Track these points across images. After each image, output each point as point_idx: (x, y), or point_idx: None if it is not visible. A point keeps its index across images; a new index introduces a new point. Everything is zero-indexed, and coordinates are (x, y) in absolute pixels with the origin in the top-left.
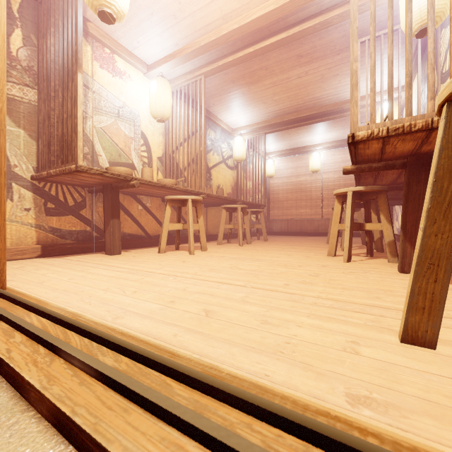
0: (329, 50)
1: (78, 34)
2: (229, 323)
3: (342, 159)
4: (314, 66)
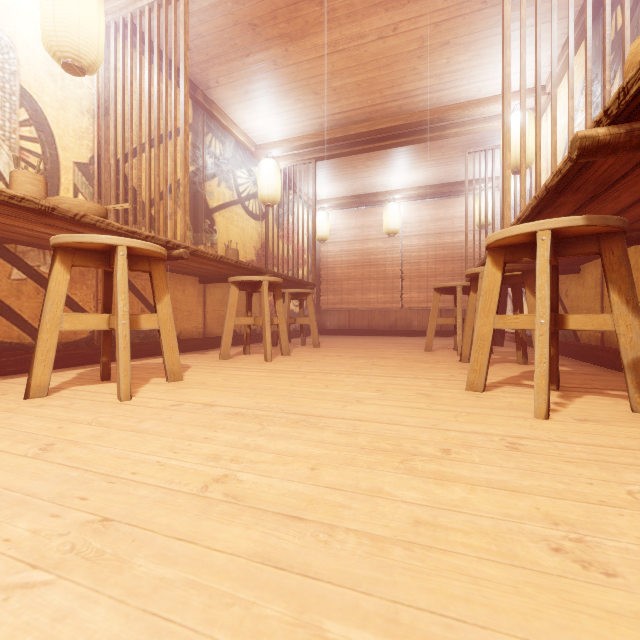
0: None
1: None
2: None
3: (432, 216)
4: (411, 11)
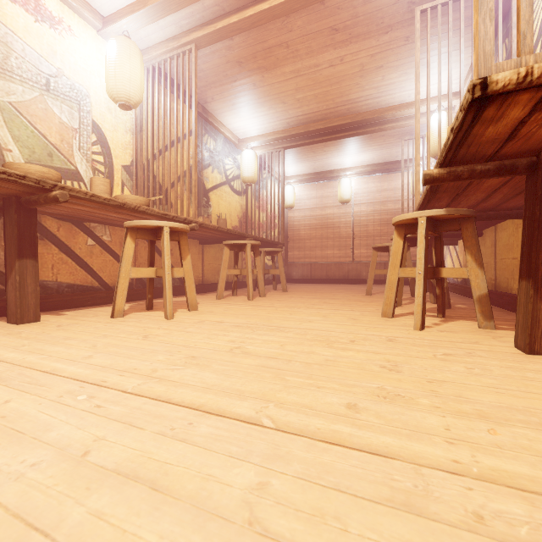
0: (375, 24)
1: None
2: None
3: (377, 188)
4: (353, 48)
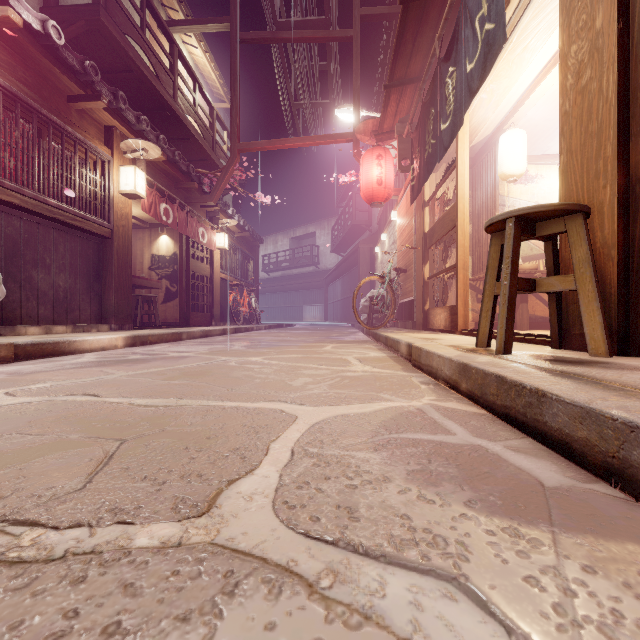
0: None
1: (496, 190)
2: None
3: None
4: None
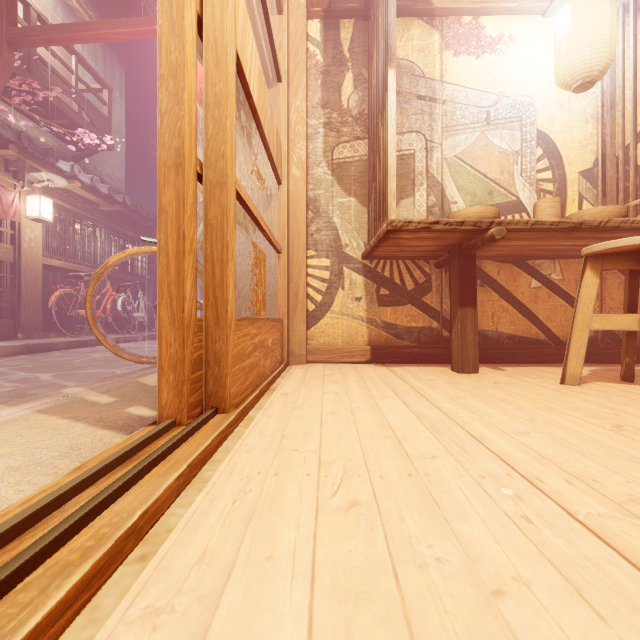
0: None
1: (388, 8)
2: None
3: None
4: None
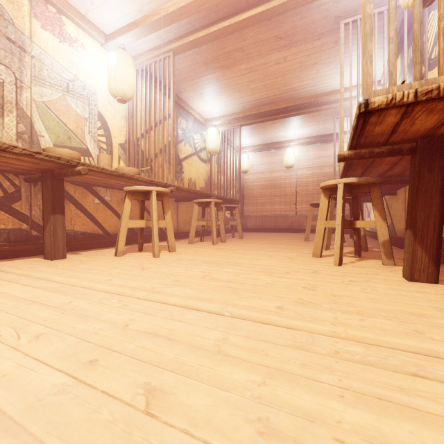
0: (310, 33)
1: None
2: (190, 439)
3: (316, 155)
4: (293, 51)
